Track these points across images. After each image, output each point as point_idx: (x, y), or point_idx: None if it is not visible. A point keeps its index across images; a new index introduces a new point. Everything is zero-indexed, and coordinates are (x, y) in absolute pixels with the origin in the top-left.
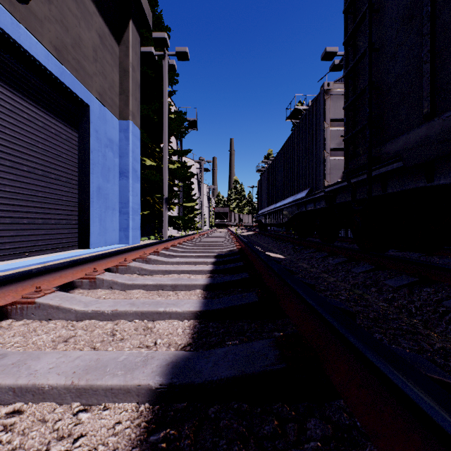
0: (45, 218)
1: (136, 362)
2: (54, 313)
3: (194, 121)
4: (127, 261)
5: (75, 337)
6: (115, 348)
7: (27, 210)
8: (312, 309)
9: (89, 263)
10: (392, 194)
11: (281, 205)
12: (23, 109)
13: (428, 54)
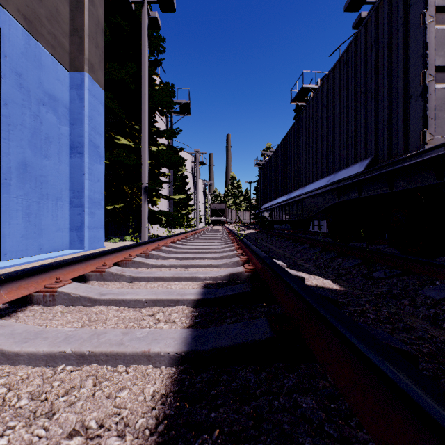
0: None
1: None
2: None
3: (186, 104)
4: None
5: None
6: None
7: None
8: None
9: None
10: None
11: (302, 193)
12: None
13: None
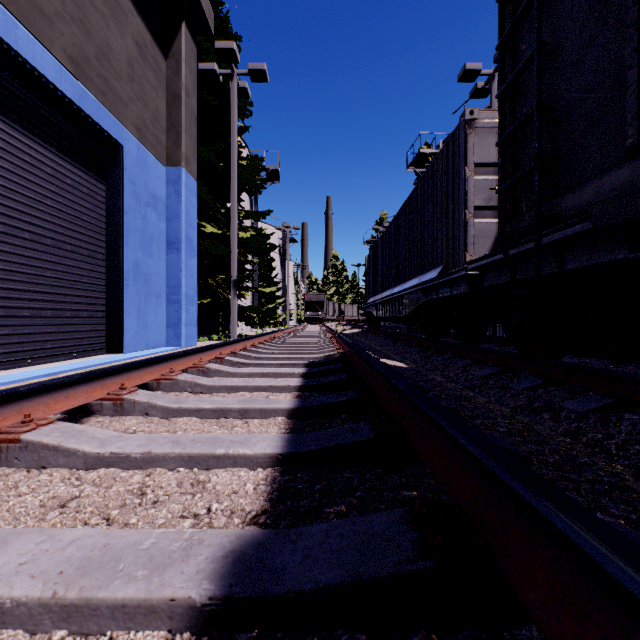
0: (56, 308)
1: (171, 551)
2: (50, 457)
3: (275, 171)
4: (174, 373)
5: (78, 499)
6: (143, 519)
7: (29, 297)
8: (470, 456)
9: (114, 377)
10: (570, 272)
11: (401, 290)
12: (23, 148)
13: (634, 54)
